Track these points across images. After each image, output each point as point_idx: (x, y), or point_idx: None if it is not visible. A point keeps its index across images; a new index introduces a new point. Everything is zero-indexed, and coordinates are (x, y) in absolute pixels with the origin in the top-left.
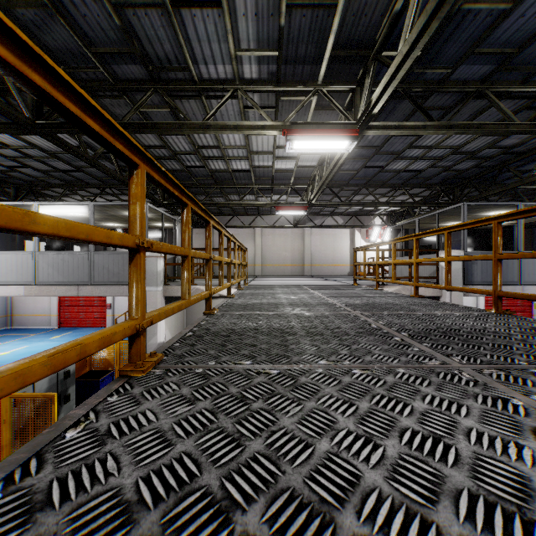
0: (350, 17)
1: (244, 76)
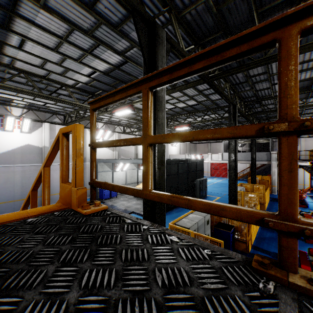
0: None
1: None
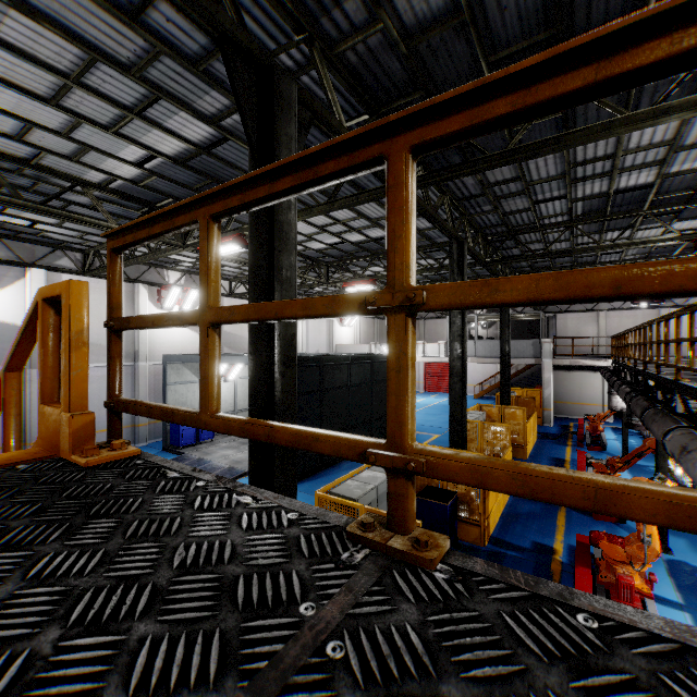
0: (688, 244)
1: (625, 258)
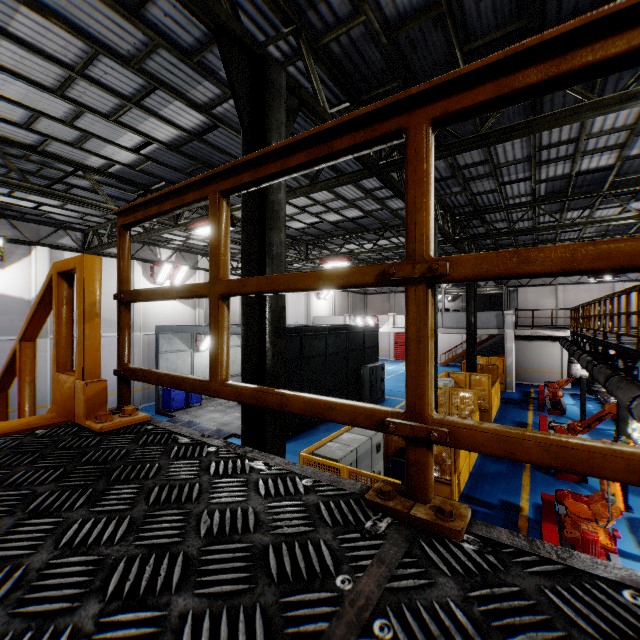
0: None
1: (583, 236)
